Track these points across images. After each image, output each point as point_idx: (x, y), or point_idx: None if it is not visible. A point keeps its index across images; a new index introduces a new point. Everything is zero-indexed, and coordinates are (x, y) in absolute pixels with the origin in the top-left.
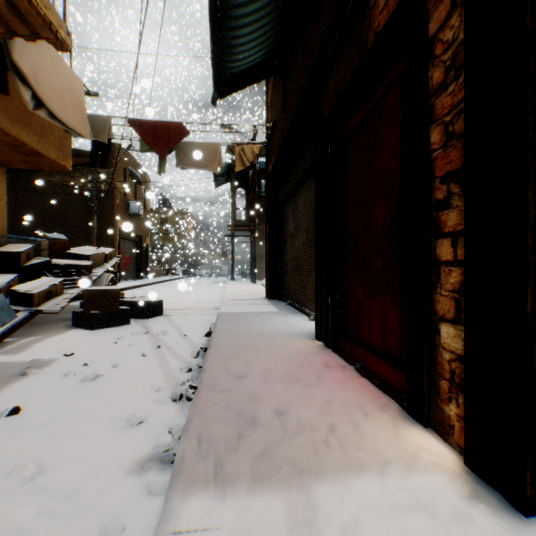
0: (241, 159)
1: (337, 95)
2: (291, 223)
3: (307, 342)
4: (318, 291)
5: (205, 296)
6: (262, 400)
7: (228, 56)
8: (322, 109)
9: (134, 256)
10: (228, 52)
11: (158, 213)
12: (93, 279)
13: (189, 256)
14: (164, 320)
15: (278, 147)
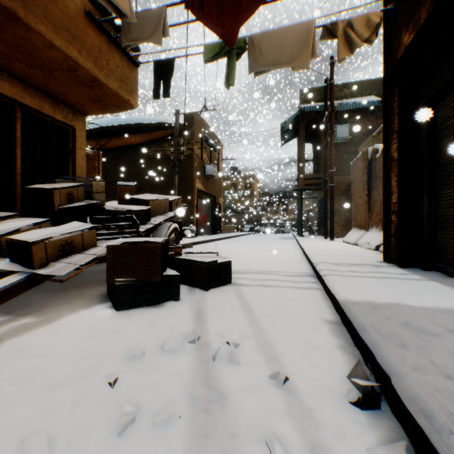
0: (347, 41)
1: None
2: None
3: None
4: None
5: (279, 253)
6: None
7: None
8: None
9: (209, 214)
10: None
11: (230, 180)
12: (146, 228)
13: (255, 215)
14: (232, 297)
15: None
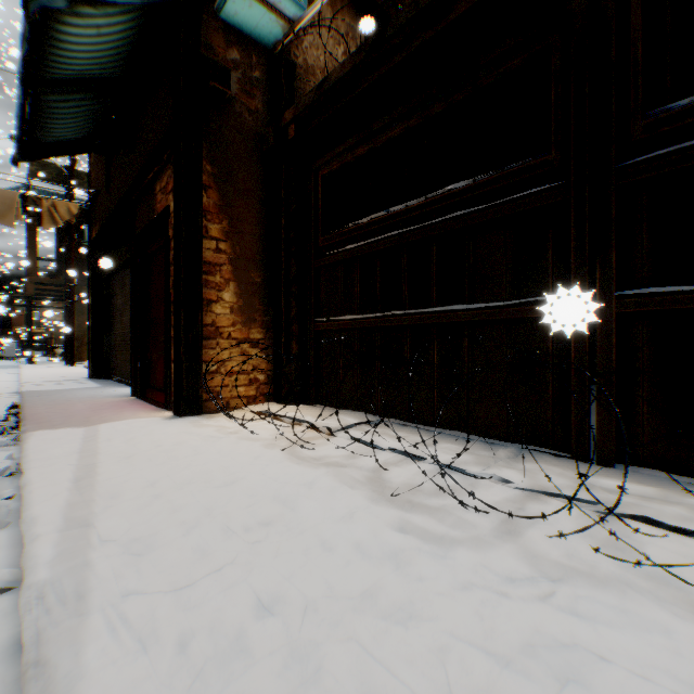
0: (53, 216)
1: (144, 224)
2: (120, 298)
3: (123, 398)
4: (133, 359)
5: None
6: (78, 415)
7: (39, 131)
8: (136, 223)
9: None
10: (39, 129)
11: None
12: None
13: None
14: None
15: (104, 219)
